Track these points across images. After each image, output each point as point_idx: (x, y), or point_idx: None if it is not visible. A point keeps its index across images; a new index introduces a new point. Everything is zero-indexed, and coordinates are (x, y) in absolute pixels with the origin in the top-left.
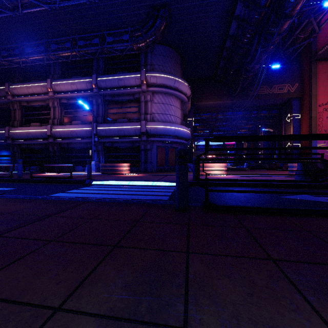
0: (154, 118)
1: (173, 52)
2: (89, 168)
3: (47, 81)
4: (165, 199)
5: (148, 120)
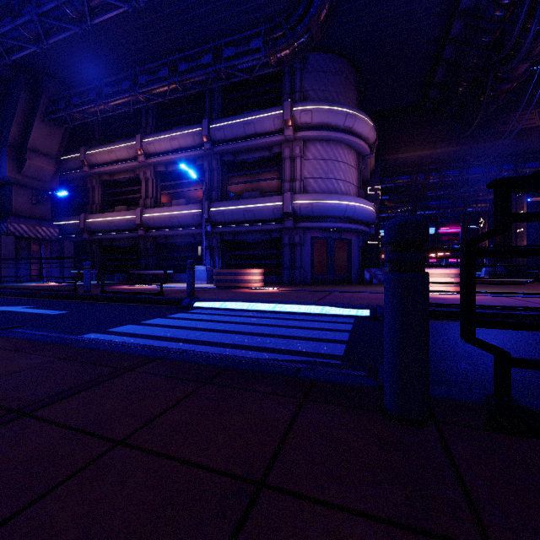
0: (306, 186)
1: (343, 62)
2: (190, 278)
3: (136, 139)
4: (338, 353)
5: (297, 191)
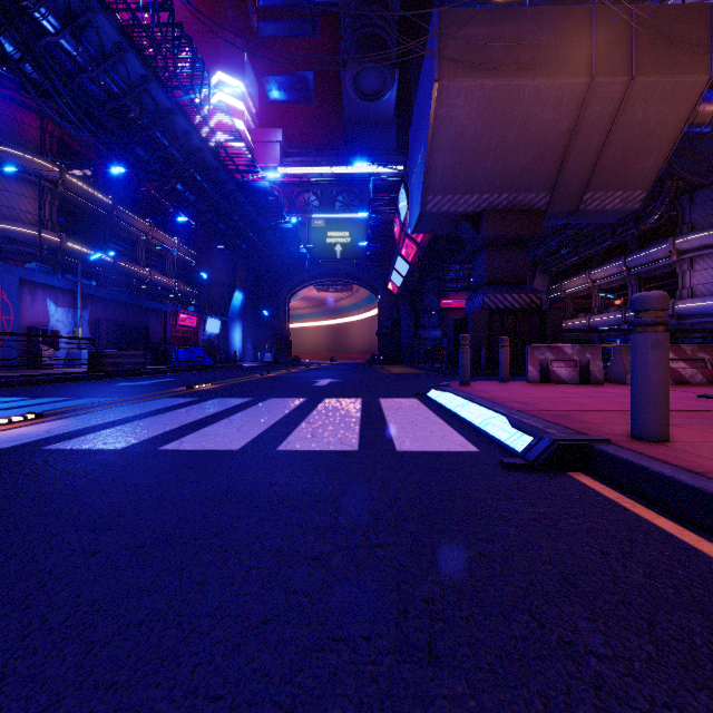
0: (695, 291)
1: None
2: None
3: (586, 273)
4: None
5: (684, 297)
